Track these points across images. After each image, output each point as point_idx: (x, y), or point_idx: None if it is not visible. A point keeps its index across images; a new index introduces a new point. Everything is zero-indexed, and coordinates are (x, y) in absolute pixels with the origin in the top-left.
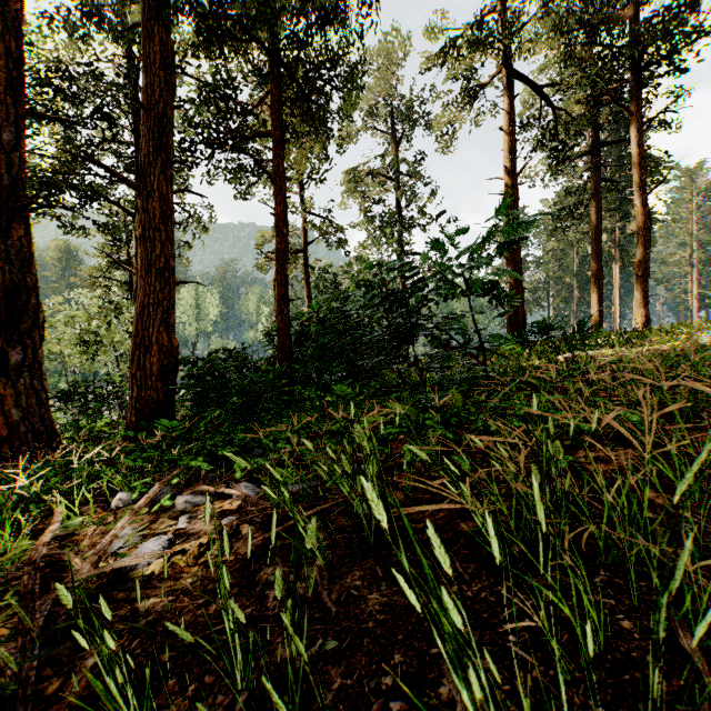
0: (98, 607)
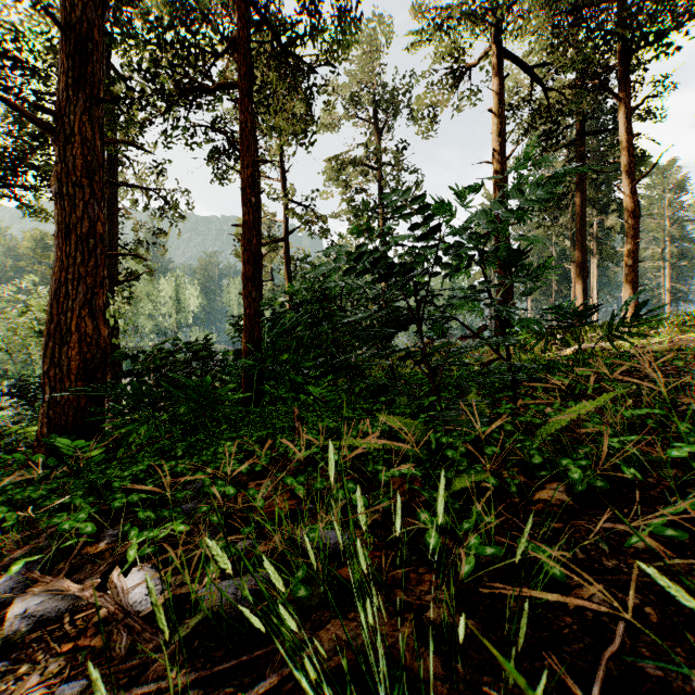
0: None
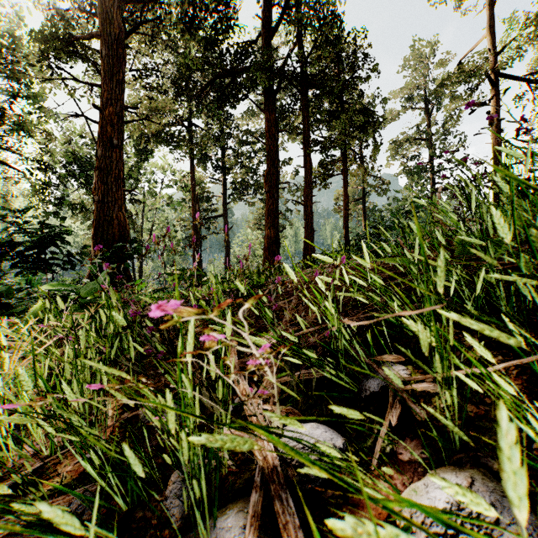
0: None
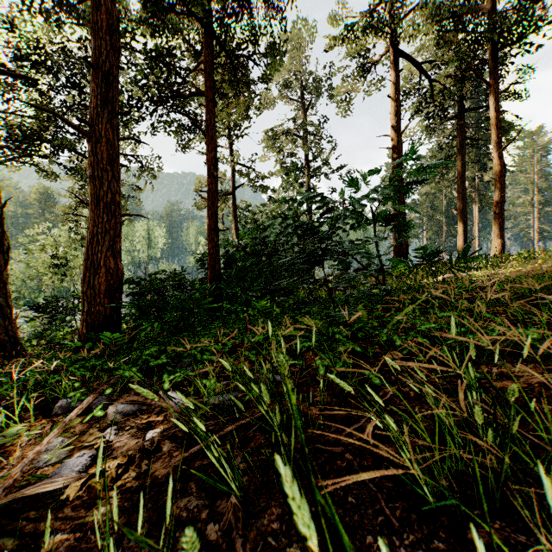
0: (1, 543)
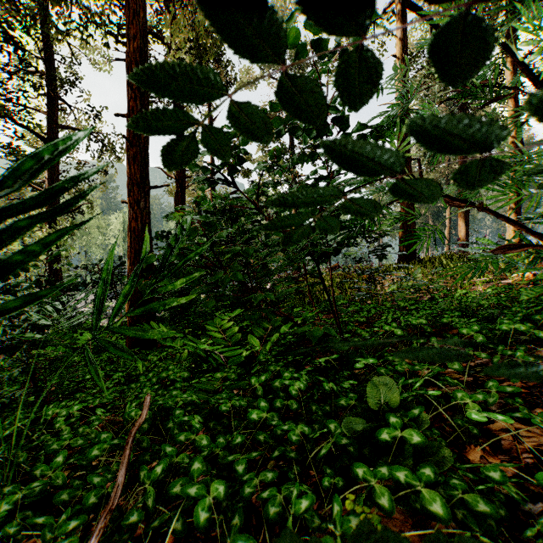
0: None
